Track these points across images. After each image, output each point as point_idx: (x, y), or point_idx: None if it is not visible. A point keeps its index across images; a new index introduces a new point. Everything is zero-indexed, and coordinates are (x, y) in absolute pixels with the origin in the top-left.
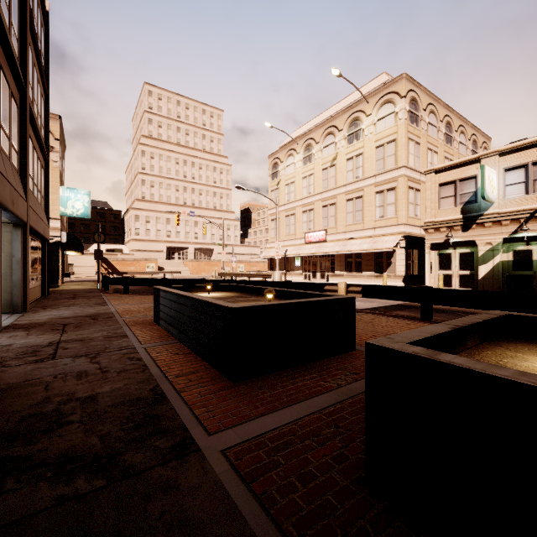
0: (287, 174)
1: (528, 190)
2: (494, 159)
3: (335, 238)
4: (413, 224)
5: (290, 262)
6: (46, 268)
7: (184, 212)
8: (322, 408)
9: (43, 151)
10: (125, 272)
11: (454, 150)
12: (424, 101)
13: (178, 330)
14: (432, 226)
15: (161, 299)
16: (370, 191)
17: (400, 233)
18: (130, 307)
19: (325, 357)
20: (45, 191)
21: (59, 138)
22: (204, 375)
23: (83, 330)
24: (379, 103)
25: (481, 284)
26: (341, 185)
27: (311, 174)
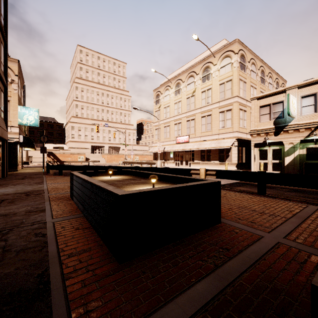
0: (165, 101)
1: (316, 110)
2: (295, 91)
3: (194, 140)
4: (242, 131)
5: (167, 155)
6: (5, 159)
7: (101, 124)
8: (206, 301)
9: (2, 80)
10: (65, 161)
11: (266, 87)
12: (249, 57)
13: (83, 206)
14: (255, 132)
15: (74, 181)
16: (216, 111)
17: (234, 137)
18: (58, 185)
19: (198, 230)
20: (5, 107)
21: (18, 74)
22: (94, 254)
23: (13, 205)
24: (221, 57)
25: (286, 169)
26: (198, 108)
27: (180, 101)
